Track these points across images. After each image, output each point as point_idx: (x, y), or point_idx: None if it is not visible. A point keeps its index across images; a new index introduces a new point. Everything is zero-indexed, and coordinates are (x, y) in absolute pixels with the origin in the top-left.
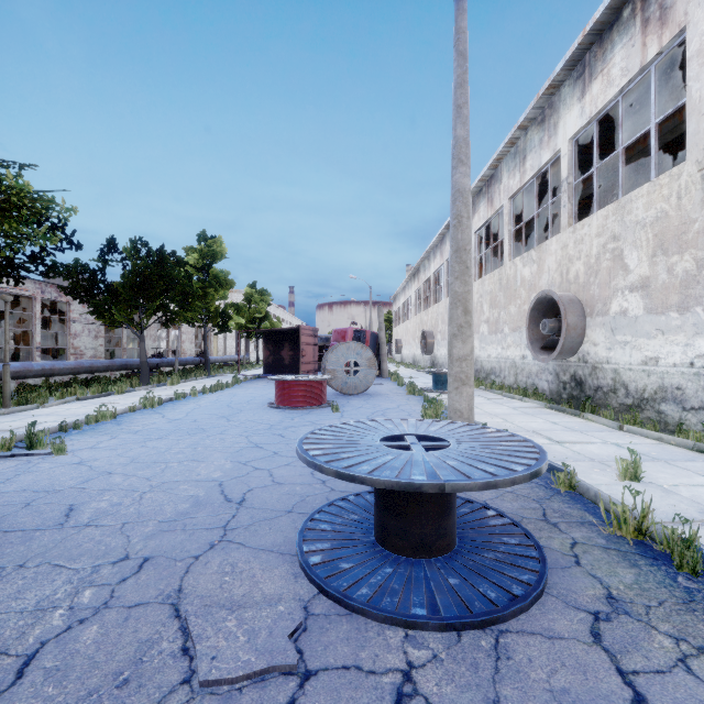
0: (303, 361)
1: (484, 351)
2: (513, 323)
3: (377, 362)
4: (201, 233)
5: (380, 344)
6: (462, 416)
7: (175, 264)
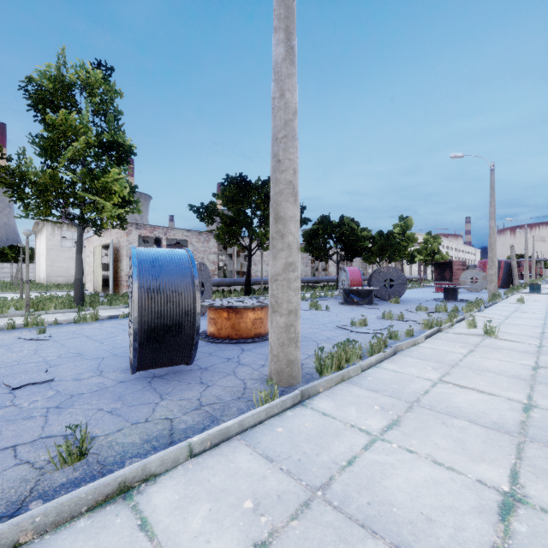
0: (454, 278)
1: None
2: None
3: (510, 279)
4: (400, 216)
5: (511, 269)
6: (491, 291)
7: (392, 237)
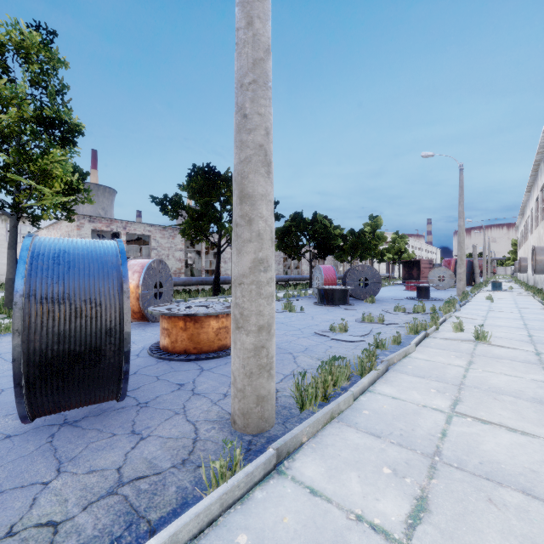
0: (422, 276)
1: None
2: None
3: (472, 277)
4: (370, 215)
5: (473, 267)
6: (460, 290)
7: (363, 236)
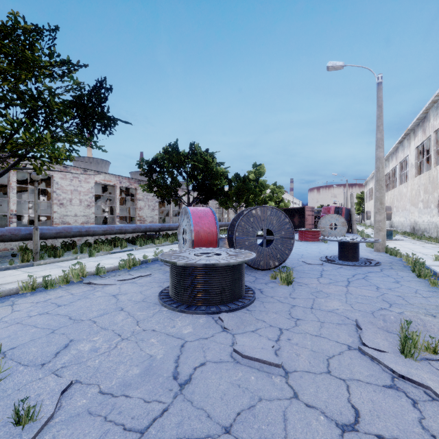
0: (306, 223)
1: (420, 218)
2: (435, 203)
3: (349, 225)
4: (254, 164)
5: (351, 215)
6: (379, 243)
7: (248, 182)
